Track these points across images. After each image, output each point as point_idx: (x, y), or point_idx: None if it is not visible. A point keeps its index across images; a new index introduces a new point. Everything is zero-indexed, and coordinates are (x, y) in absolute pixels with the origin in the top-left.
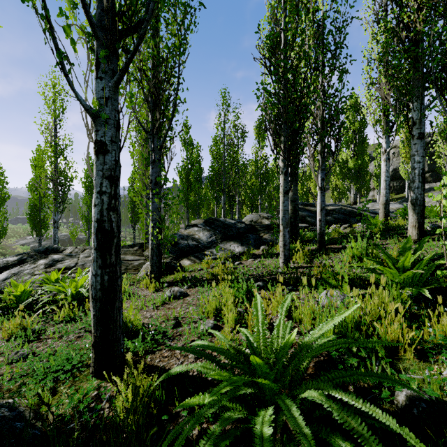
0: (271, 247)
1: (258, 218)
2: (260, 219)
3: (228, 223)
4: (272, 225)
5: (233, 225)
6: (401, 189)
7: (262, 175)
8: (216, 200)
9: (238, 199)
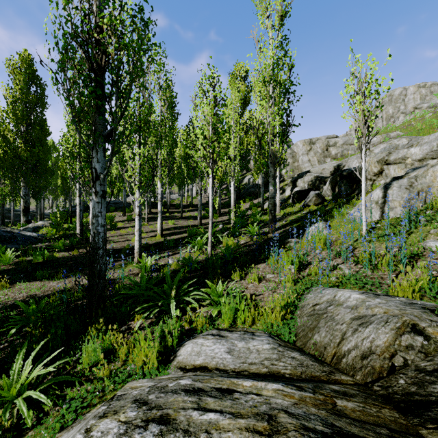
0: None
1: None
2: None
3: None
4: None
5: None
6: None
7: None
8: None
9: None
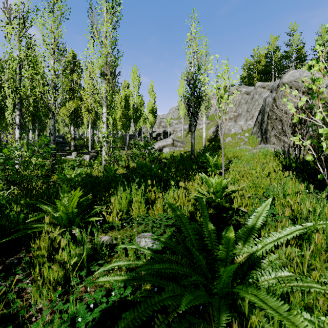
0: None
1: None
2: None
3: None
4: None
5: None
6: None
7: None
8: None
9: None
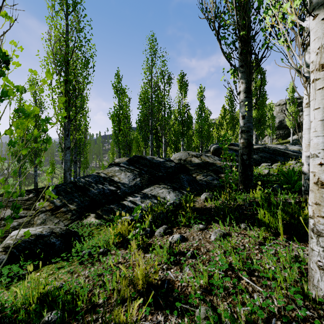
0: (212, 193)
1: (186, 156)
2: (189, 157)
3: (156, 161)
4: (204, 164)
5: (162, 164)
6: (286, 136)
7: (184, 121)
8: (145, 141)
9: (164, 139)
